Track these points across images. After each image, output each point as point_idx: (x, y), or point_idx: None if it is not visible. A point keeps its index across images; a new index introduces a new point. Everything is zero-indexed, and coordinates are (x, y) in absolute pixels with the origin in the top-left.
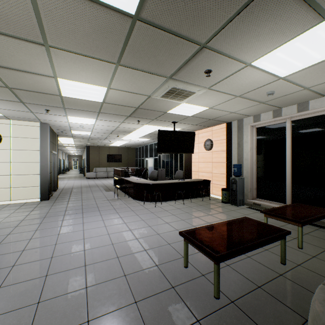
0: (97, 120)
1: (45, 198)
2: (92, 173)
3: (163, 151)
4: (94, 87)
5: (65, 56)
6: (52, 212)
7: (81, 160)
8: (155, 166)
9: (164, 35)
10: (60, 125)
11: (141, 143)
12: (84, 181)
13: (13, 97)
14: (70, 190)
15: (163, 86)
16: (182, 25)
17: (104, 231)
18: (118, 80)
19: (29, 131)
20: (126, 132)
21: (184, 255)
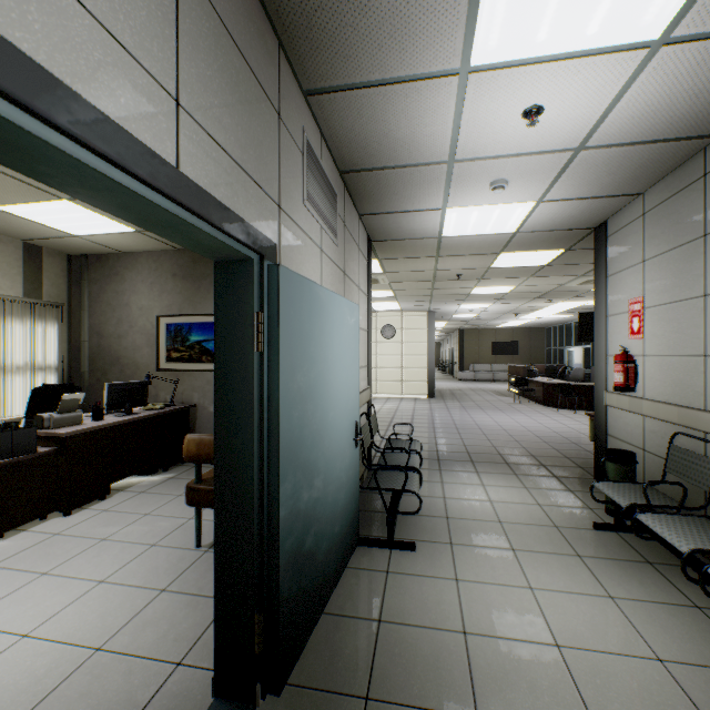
0: (493, 304)
1: (432, 396)
2: (468, 373)
3: (587, 340)
4: (503, 287)
5: (489, 280)
6: (450, 406)
7: (437, 352)
8: (585, 362)
9: (568, 266)
10: (445, 311)
11: (557, 321)
12: (458, 383)
13: (427, 299)
14: (449, 391)
15: (575, 279)
16: (580, 262)
17: (512, 420)
18: (527, 282)
19: (417, 322)
20: (529, 310)
21: (589, 431)
